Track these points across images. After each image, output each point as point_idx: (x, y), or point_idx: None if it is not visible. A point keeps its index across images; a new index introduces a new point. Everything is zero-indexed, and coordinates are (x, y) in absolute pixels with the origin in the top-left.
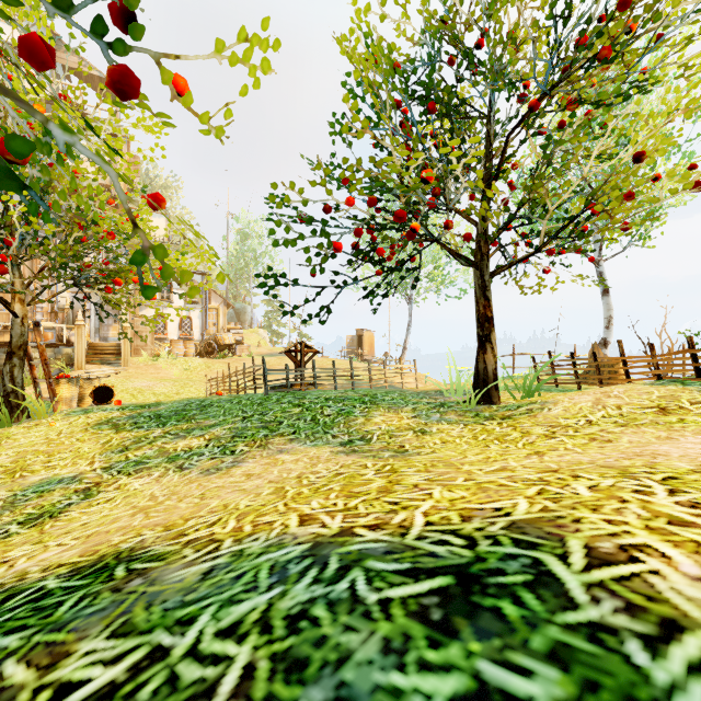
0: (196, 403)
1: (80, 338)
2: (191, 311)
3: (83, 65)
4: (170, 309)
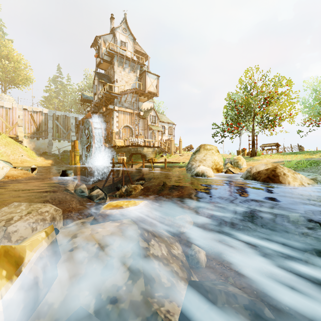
0: (289, 152)
1: (172, 144)
2: (169, 137)
3: (140, 49)
4: (164, 136)
